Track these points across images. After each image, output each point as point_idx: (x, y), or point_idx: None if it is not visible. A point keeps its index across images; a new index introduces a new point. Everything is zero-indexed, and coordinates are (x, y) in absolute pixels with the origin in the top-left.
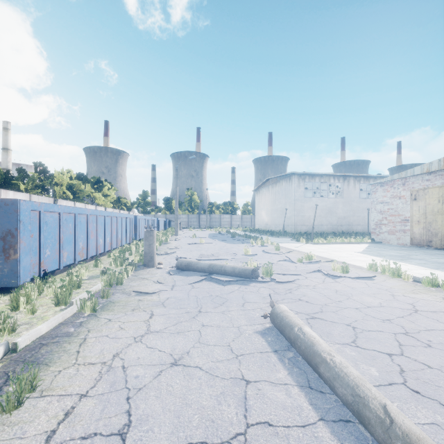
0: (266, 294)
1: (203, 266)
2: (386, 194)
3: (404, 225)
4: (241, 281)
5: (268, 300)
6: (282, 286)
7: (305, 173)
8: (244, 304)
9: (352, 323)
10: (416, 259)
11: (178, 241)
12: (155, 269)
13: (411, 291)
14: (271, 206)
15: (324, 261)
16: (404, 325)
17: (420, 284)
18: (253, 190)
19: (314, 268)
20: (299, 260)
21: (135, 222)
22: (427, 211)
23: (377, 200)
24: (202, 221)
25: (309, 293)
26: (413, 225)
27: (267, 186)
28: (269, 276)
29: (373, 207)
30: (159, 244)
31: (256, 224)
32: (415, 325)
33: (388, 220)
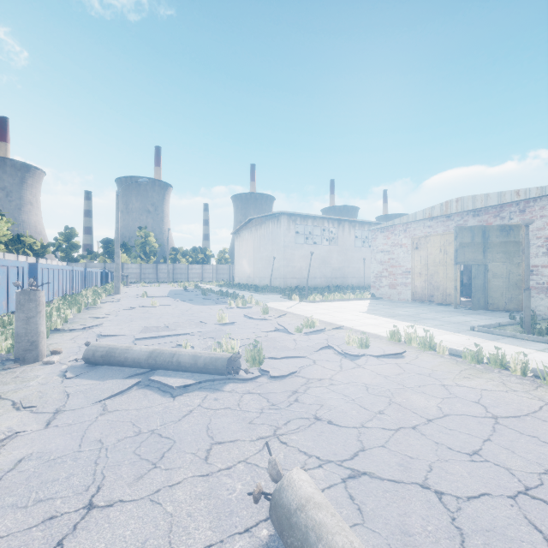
0: (254, 412)
1: (138, 355)
2: (387, 242)
3: (405, 277)
4: (208, 381)
5: (260, 430)
6: (281, 387)
7: (296, 214)
8: (210, 454)
9: (429, 478)
10: (429, 318)
11: (116, 303)
12: (37, 366)
13: (460, 375)
14: (255, 254)
15: (330, 328)
16: (508, 465)
17: (460, 360)
18: (232, 233)
19: (322, 343)
20: (298, 329)
21: (34, 274)
22: (428, 262)
23: (377, 248)
24: (162, 273)
25: (328, 399)
26: (415, 277)
27: (250, 228)
28: (257, 365)
29: (373, 257)
30: (77, 310)
31: (235, 277)
32: (523, 461)
33: (388, 272)
